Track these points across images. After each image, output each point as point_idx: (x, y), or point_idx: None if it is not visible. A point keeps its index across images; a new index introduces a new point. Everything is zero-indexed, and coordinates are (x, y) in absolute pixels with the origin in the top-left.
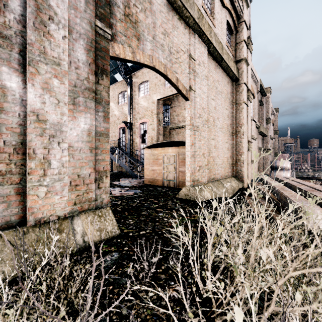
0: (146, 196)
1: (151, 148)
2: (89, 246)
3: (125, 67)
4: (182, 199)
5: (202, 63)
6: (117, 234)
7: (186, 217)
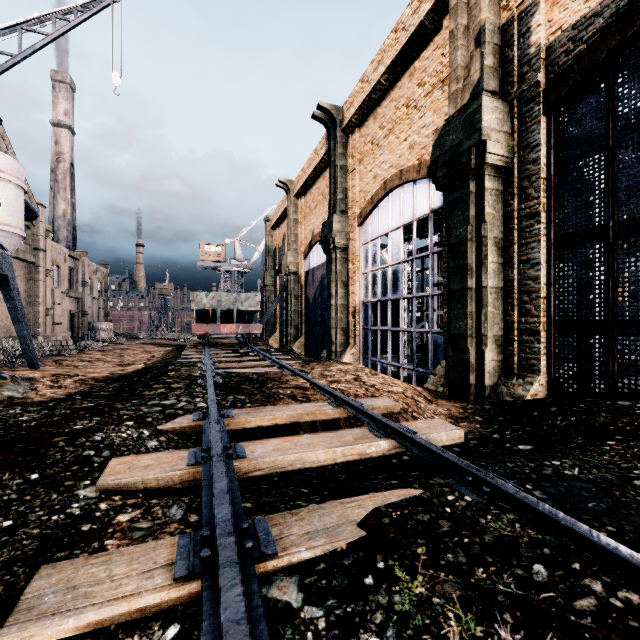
0: None
1: None
2: None
3: None
4: None
5: None
6: None
7: None
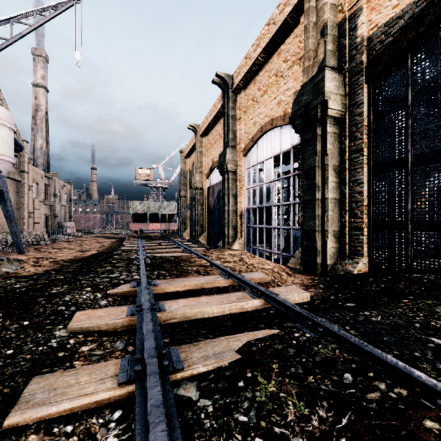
0: None
1: None
2: None
3: None
4: None
5: None
6: None
7: None
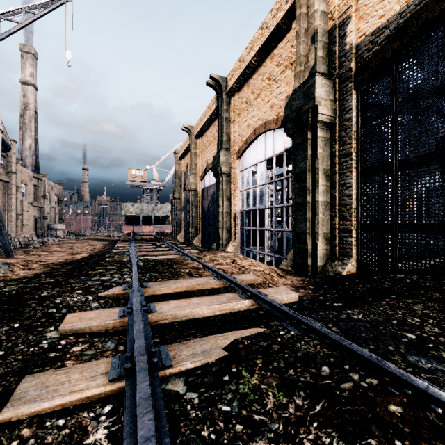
0: None
1: None
2: None
3: None
4: None
5: None
6: None
7: None
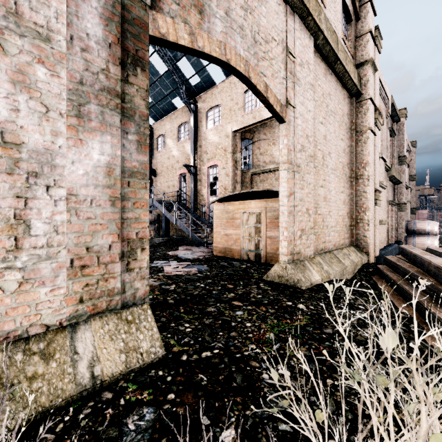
0: (216, 276)
1: (223, 202)
2: (103, 385)
3: (187, 87)
4: (273, 284)
5: (305, 63)
6: (159, 356)
7: (285, 321)
